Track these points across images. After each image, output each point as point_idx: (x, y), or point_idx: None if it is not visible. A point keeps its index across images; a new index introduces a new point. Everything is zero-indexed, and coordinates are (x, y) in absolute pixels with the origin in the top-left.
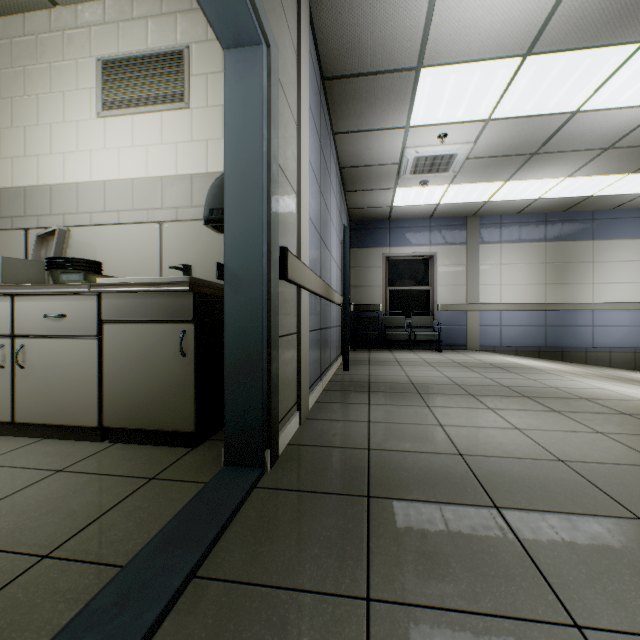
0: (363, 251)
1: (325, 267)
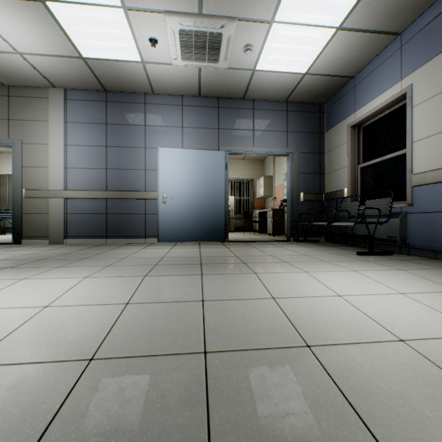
0: (333, 130)
1: (124, 181)
